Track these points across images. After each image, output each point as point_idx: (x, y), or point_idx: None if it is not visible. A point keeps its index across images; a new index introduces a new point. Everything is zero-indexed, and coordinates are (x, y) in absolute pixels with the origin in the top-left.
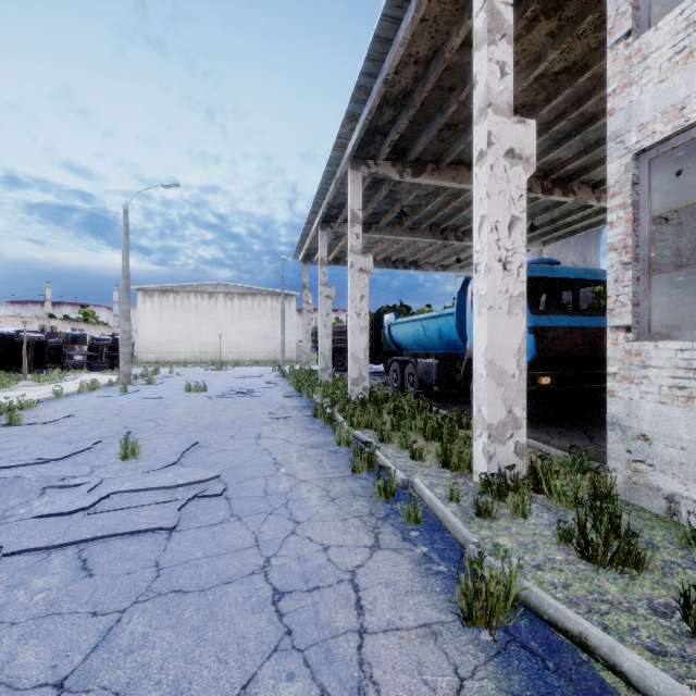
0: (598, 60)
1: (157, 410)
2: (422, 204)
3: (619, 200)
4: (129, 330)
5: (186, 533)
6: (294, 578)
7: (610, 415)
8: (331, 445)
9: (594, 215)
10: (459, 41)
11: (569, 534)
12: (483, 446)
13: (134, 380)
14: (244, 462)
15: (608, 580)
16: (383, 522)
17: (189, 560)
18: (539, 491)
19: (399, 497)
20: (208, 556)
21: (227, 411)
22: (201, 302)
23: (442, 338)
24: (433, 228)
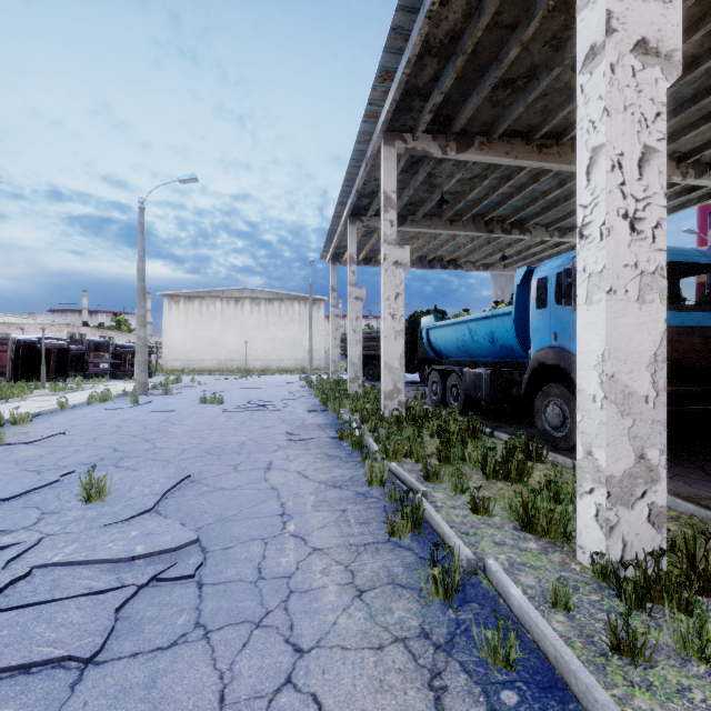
0: None
1: (160, 427)
2: (465, 191)
3: None
4: (145, 336)
5: (108, 671)
6: None
7: None
8: (359, 483)
9: (673, 198)
10: None
11: None
12: (597, 509)
13: (152, 389)
14: (240, 511)
15: None
16: (447, 659)
17: None
18: (701, 590)
19: (466, 593)
20: None
21: (239, 429)
22: (227, 308)
23: (494, 344)
24: (476, 220)
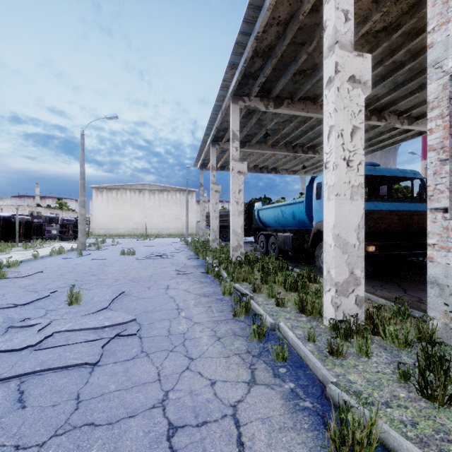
0: (408, 20)
1: (100, 268)
2: (280, 128)
3: (437, 112)
4: (85, 213)
5: (105, 368)
6: (186, 412)
7: (430, 276)
8: (218, 294)
9: (398, 135)
10: (309, 6)
11: (407, 373)
12: (331, 298)
13: (88, 247)
14: (155, 307)
15: (448, 418)
16: (257, 359)
17: (104, 393)
18: (375, 333)
19: (269, 337)
20: (119, 389)
21: (147, 269)
22: (134, 196)
23: (294, 219)
24: (287, 145)
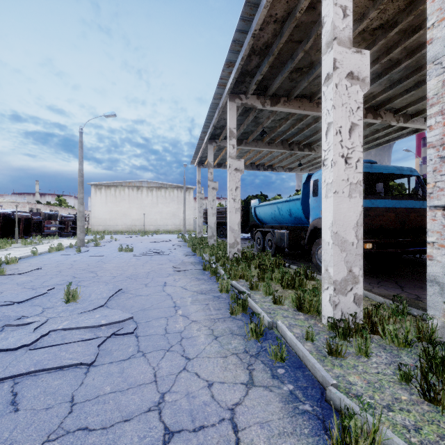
0: (405, 17)
1: (97, 264)
2: (276, 126)
3: (437, 108)
4: (83, 210)
5: (101, 368)
6: (183, 416)
7: (429, 274)
8: (215, 291)
9: (393, 133)
10: (306, 4)
11: (409, 375)
12: (329, 297)
13: (87, 243)
14: (152, 305)
15: None
16: (255, 359)
17: (99, 395)
18: (374, 332)
19: (267, 336)
20: (114, 391)
21: (145, 265)
22: (132, 193)
23: (291, 216)
24: (283, 143)
